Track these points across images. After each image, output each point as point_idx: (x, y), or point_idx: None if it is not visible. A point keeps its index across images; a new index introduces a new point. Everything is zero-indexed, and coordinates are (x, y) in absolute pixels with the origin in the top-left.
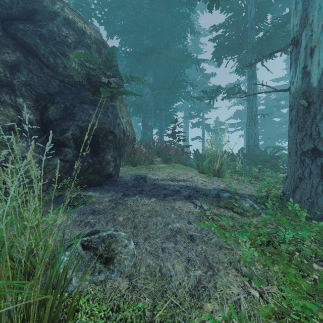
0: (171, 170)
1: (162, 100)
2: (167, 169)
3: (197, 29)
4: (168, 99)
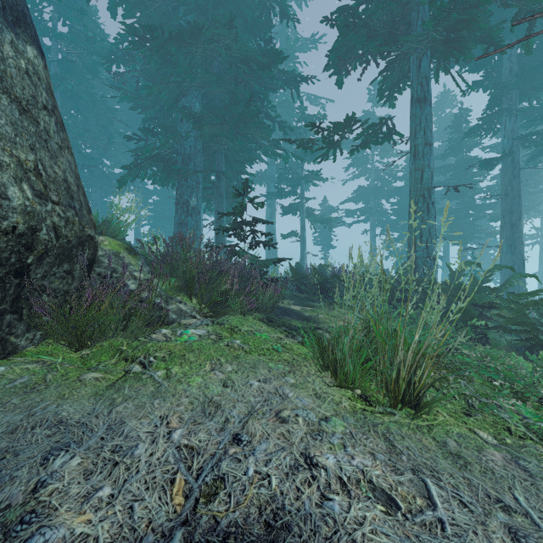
0: (217, 373)
1: (222, 154)
2: (204, 366)
3: (291, 37)
4: (234, 154)
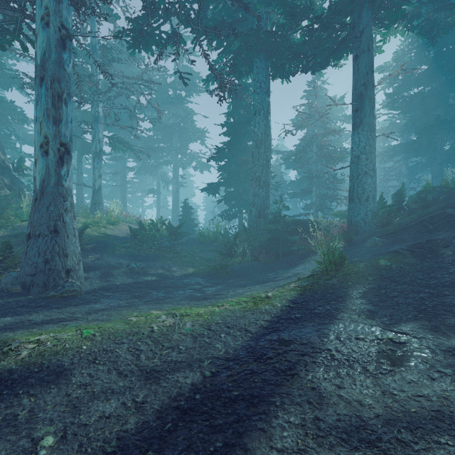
0: None
1: None
2: None
3: None
4: None
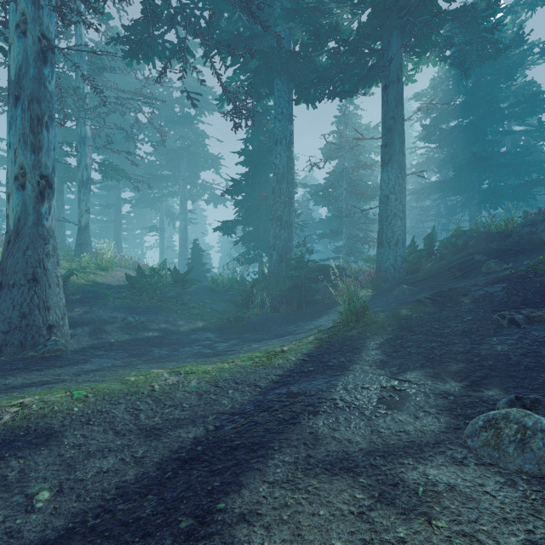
0: None
1: None
2: None
3: None
4: None
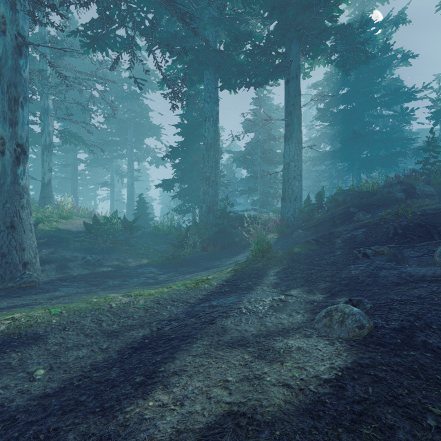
0: None
1: None
2: None
3: None
4: None
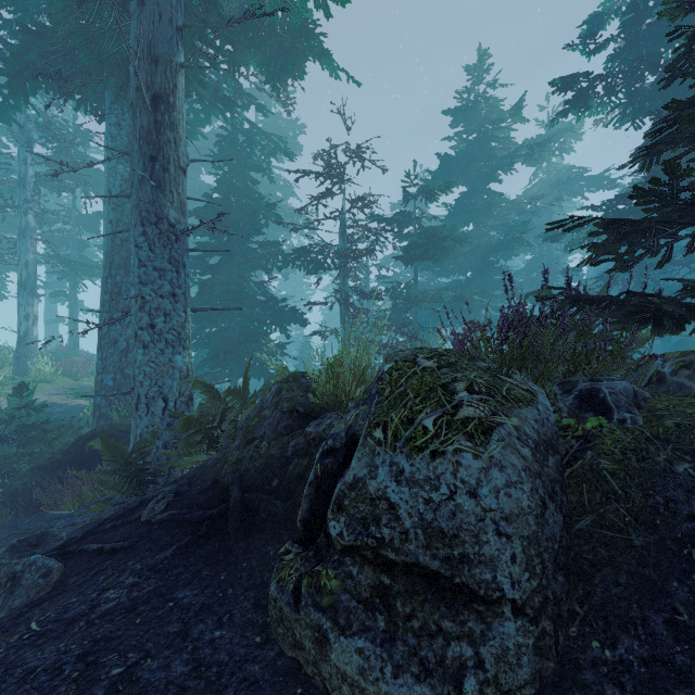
0: None
1: None
2: None
3: None
4: None
